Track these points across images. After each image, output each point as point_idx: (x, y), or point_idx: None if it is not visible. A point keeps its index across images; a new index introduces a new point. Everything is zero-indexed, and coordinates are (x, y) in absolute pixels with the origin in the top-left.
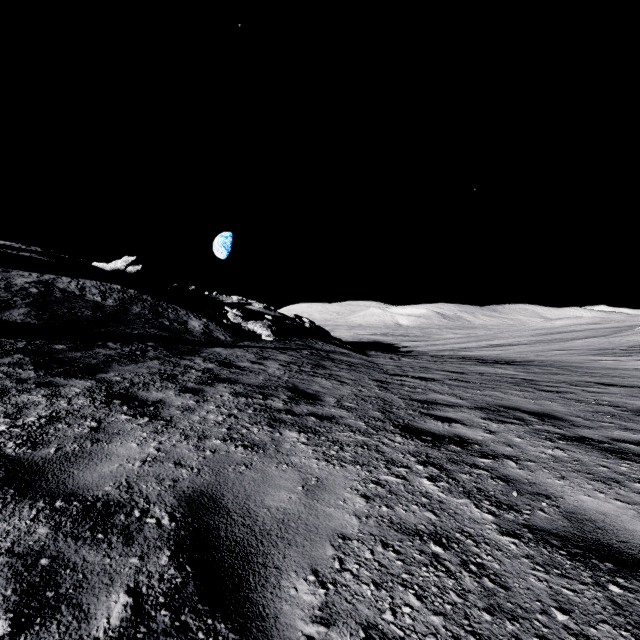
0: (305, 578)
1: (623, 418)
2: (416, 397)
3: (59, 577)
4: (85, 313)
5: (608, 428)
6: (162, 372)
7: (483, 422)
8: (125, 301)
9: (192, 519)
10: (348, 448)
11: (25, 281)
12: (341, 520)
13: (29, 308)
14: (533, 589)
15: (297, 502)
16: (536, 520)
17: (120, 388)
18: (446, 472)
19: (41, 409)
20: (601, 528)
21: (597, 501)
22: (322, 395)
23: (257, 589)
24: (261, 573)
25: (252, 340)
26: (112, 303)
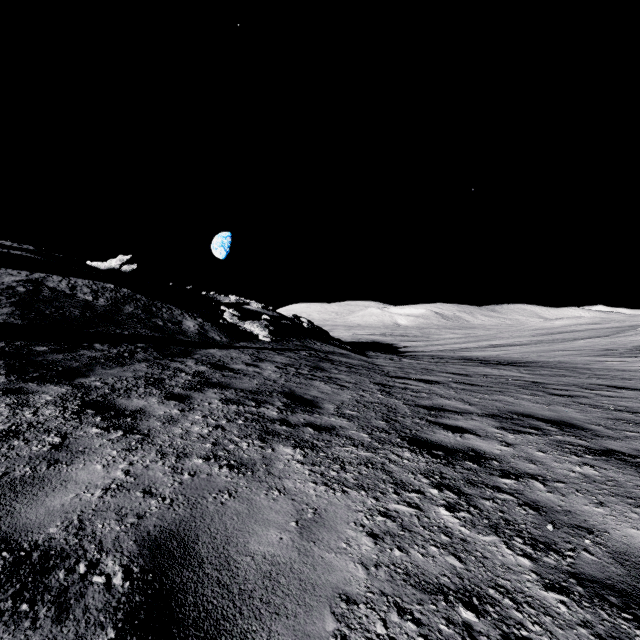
0: None
1: None
2: (421, 403)
3: None
4: (74, 313)
5: (635, 439)
6: (148, 376)
7: (497, 432)
8: (118, 300)
9: (153, 575)
10: (350, 467)
11: (13, 280)
12: (344, 572)
13: (14, 307)
14: None
15: (289, 545)
16: (583, 565)
17: (98, 395)
18: (465, 498)
19: None
20: None
21: None
22: (320, 401)
23: None
24: None
25: (249, 341)
26: (104, 302)
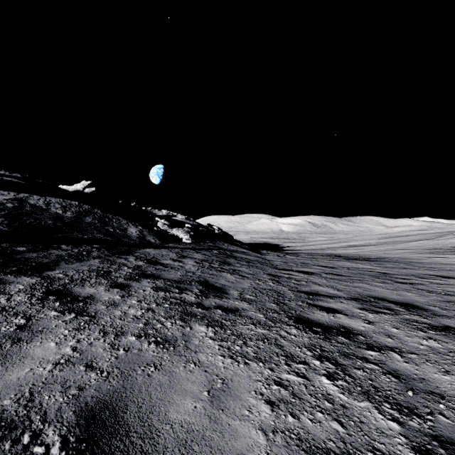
0: None
1: None
2: (302, 289)
3: None
4: (48, 222)
5: None
6: (99, 269)
7: (360, 312)
8: (80, 213)
9: (86, 445)
10: (250, 342)
11: (4, 198)
12: (247, 438)
13: (3, 218)
14: None
15: (202, 413)
16: (441, 428)
17: (59, 284)
18: (341, 368)
19: None
20: None
21: None
22: (227, 288)
23: None
24: None
25: (175, 242)
26: (70, 215)
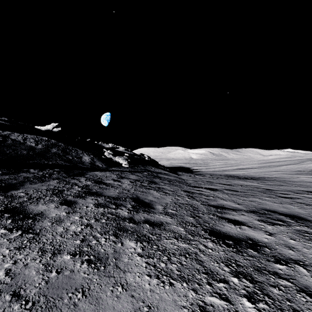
0: None
1: None
2: (211, 203)
3: None
4: (23, 152)
5: None
6: (55, 188)
7: (260, 224)
8: (48, 146)
9: None
10: (174, 258)
11: None
12: None
13: None
14: None
15: None
16: None
17: (18, 202)
18: (258, 286)
19: None
20: None
21: None
22: (154, 204)
23: None
24: None
25: (117, 167)
26: (41, 147)
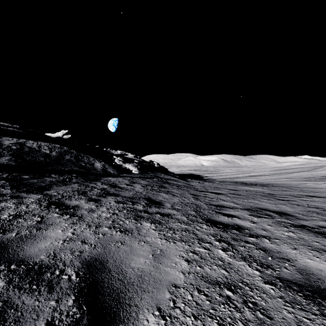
0: (153, 313)
1: (323, 214)
2: (213, 203)
3: (6, 315)
4: (40, 159)
5: (316, 220)
6: (79, 190)
7: (249, 217)
8: (62, 153)
9: (89, 276)
10: (177, 232)
11: (10, 142)
12: (174, 275)
13: (11, 156)
14: (286, 318)
15: (149, 264)
16: (283, 274)
17: (55, 199)
18: (231, 246)
19: (11, 211)
20: (320, 279)
21: (316, 262)
22: (163, 202)
23: (124, 321)
24: (127, 310)
25: (127, 173)
26: (55, 154)
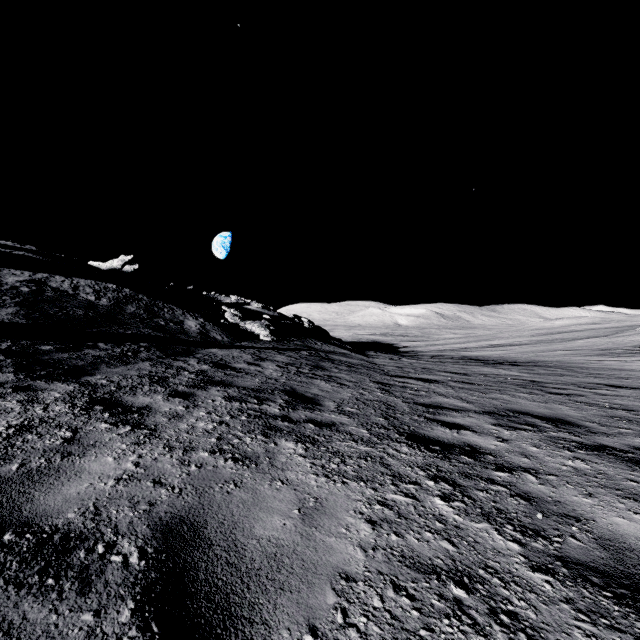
0: (300, 639)
1: None
2: (420, 400)
3: None
4: (77, 313)
5: (627, 435)
6: (153, 374)
7: (494, 429)
8: (120, 300)
9: (166, 556)
10: (350, 460)
11: (16, 280)
12: (344, 554)
13: (18, 307)
14: None
15: (292, 530)
16: (569, 550)
17: (104, 392)
18: (460, 489)
19: (12, 417)
20: None
21: (634, 524)
22: (321, 399)
23: None
24: (245, 633)
25: (250, 340)
26: (106, 302)
